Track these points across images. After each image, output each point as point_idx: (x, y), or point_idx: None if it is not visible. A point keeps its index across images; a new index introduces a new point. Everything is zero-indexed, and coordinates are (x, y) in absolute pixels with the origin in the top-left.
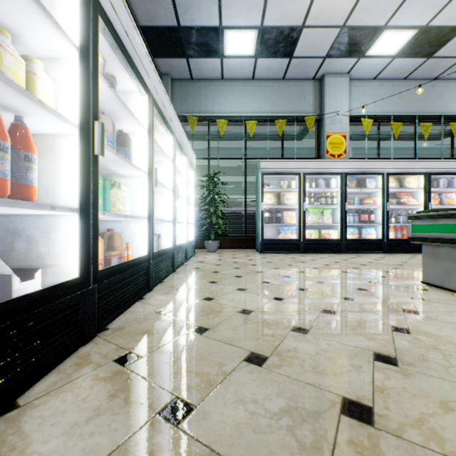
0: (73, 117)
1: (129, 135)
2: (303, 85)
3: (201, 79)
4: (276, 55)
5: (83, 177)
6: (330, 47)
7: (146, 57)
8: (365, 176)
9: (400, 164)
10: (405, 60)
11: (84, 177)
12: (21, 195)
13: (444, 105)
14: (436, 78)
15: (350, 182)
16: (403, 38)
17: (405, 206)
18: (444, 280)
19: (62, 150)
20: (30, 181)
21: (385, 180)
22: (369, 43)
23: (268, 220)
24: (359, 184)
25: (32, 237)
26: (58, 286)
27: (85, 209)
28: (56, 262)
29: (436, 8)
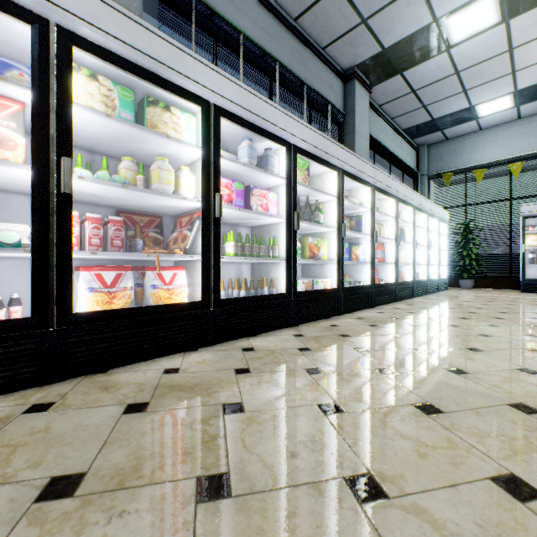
0: (391, 236)
1: (404, 229)
2: None
3: (456, 137)
4: None
5: (395, 254)
6: None
7: (412, 193)
8: None
9: None
10: None
11: (395, 254)
12: (383, 261)
13: None
14: None
15: None
16: None
17: None
18: None
19: (388, 246)
20: (384, 257)
21: None
22: None
23: (532, 261)
24: None
25: (379, 271)
26: (391, 283)
27: (395, 263)
28: (386, 278)
29: None
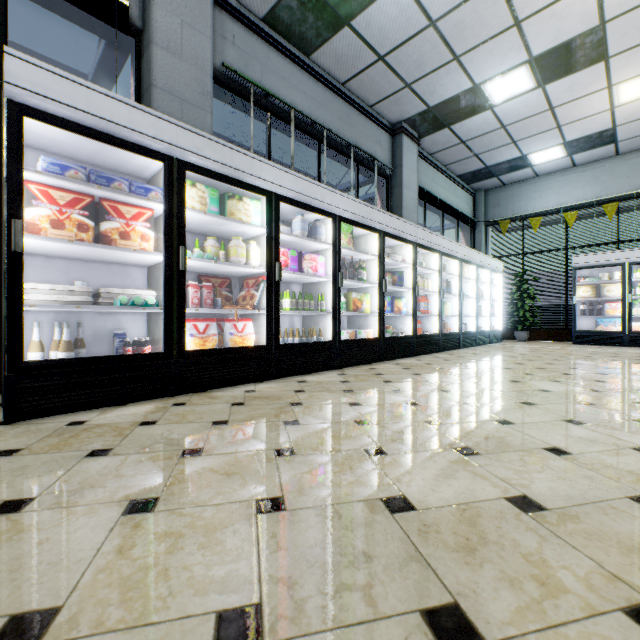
0: (435, 289)
1: (450, 282)
2: None
3: (513, 183)
4: (594, 147)
5: (438, 306)
6: None
7: (457, 246)
8: None
9: None
10: None
11: (439, 306)
12: (427, 313)
13: None
14: None
15: None
16: None
17: None
18: None
19: (432, 298)
20: (428, 309)
21: None
22: None
23: (583, 312)
24: None
25: (424, 323)
26: (434, 334)
27: (439, 315)
28: (431, 330)
29: None
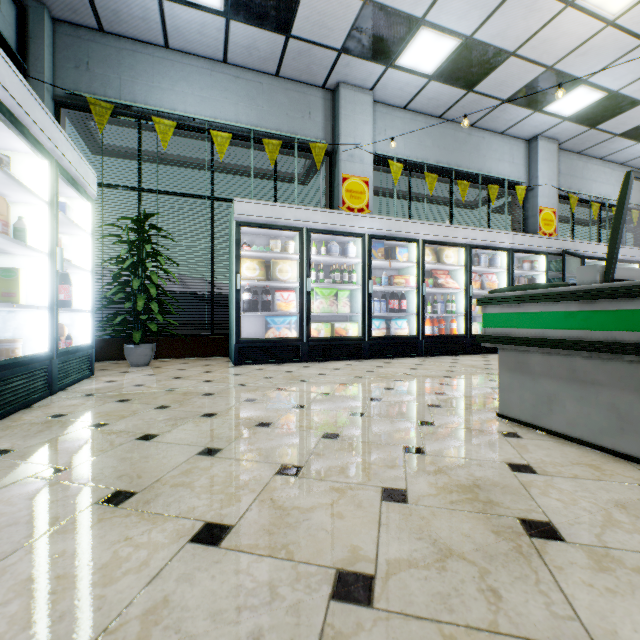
0: None
1: None
2: (309, 94)
3: (122, 35)
4: (264, 24)
5: None
6: (347, 33)
7: None
8: (395, 243)
9: (439, 229)
10: (443, 87)
11: None
12: None
13: (482, 162)
14: (473, 125)
15: (375, 250)
16: (443, 50)
17: (444, 290)
18: (540, 413)
19: None
20: None
21: (420, 251)
22: (401, 43)
23: (250, 306)
24: (387, 256)
25: None
26: None
27: None
28: None
29: (484, 10)
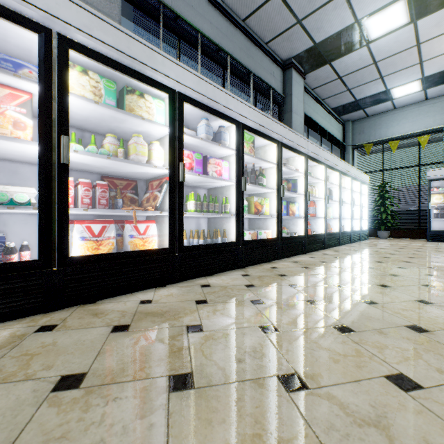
0: (321, 196)
1: (332, 190)
2: None
3: (375, 114)
4: None
5: (324, 210)
6: None
7: (338, 161)
8: None
9: None
10: None
11: (324, 210)
12: (314, 216)
13: None
14: None
15: None
16: None
17: None
18: None
19: (318, 204)
20: (316, 213)
21: None
22: None
23: (436, 216)
24: None
25: (311, 224)
26: (321, 234)
27: (325, 217)
28: (317, 230)
29: None
